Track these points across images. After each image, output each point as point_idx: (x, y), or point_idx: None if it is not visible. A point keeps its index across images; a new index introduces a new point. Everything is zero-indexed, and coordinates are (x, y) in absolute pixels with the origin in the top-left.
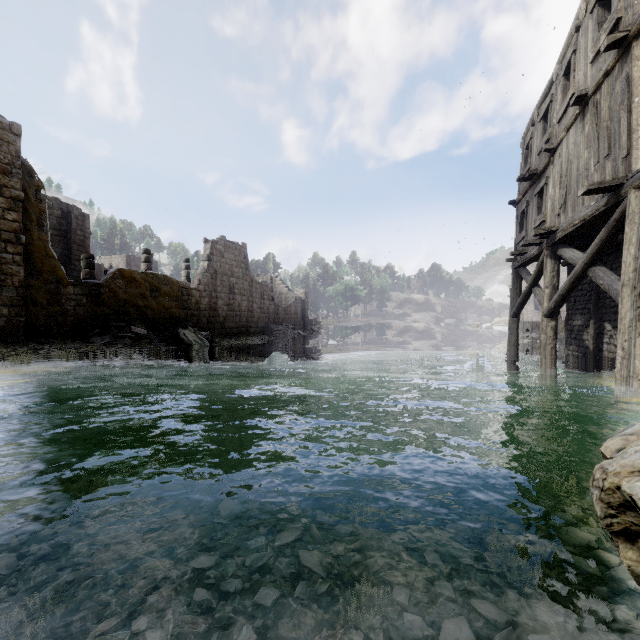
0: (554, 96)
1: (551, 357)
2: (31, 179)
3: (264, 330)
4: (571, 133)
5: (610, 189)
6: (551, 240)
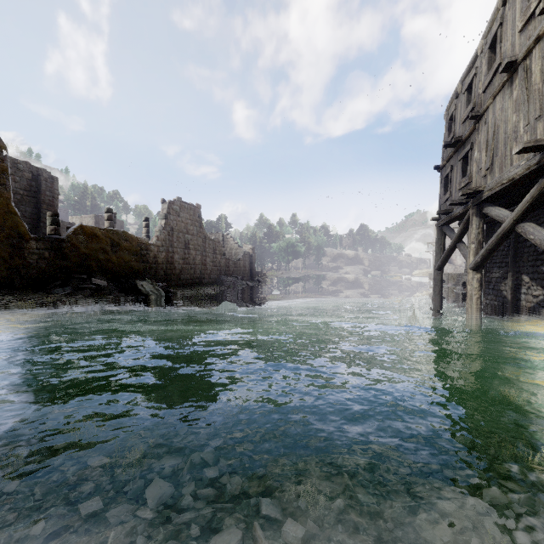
0: (478, 69)
1: (477, 306)
2: None
3: (216, 281)
4: (498, 100)
5: None
6: (477, 199)
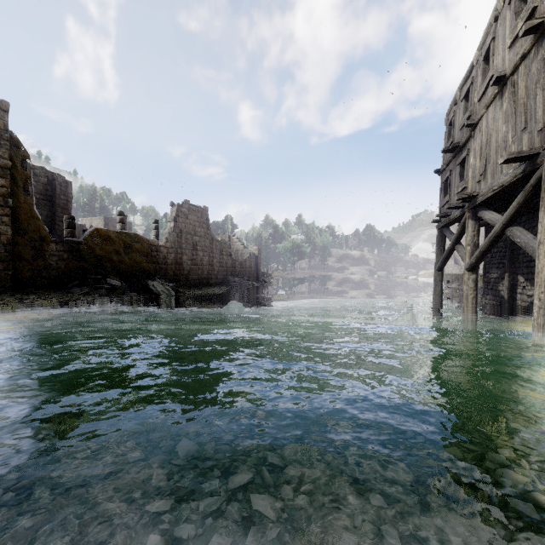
0: (475, 78)
1: (472, 306)
2: (18, 150)
3: (223, 281)
4: (490, 110)
5: (527, 158)
6: (472, 204)
